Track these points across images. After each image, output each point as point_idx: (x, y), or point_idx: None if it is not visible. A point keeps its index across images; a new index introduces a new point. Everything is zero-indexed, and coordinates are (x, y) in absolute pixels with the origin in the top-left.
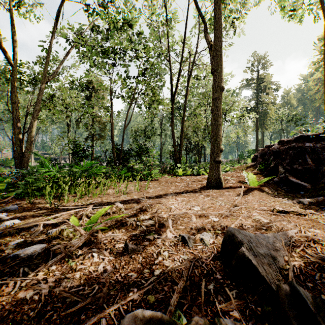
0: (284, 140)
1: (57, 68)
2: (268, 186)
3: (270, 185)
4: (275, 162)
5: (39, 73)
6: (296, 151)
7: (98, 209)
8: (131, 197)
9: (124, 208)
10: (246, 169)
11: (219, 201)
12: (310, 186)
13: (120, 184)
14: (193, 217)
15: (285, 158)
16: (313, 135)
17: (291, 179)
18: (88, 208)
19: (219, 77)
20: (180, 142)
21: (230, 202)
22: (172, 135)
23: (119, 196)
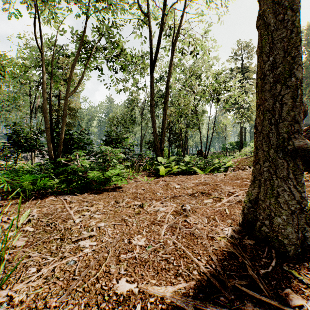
0: None
1: None
2: None
3: None
4: None
5: None
6: None
7: None
8: None
9: None
10: None
11: None
12: None
13: None
14: None
15: None
16: None
17: None
18: None
19: None
20: (162, 128)
21: None
22: (152, 117)
23: None
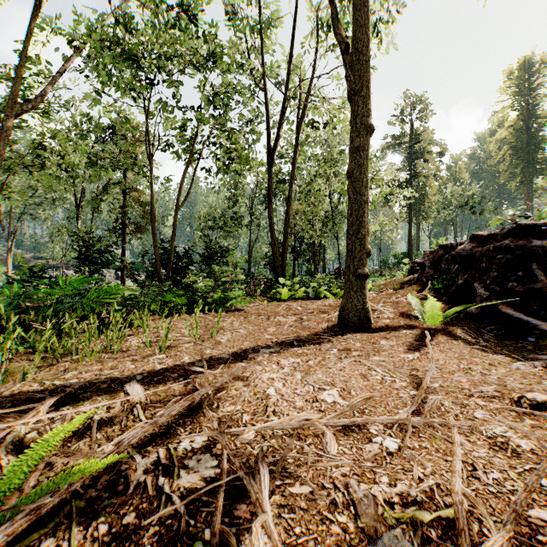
0: (482, 234)
1: (43, 90)
2: (461, 324)
3: (463, 322)
4: (466, 277)
5: (6, 98)
6: (511, 255)
7: (71, 409)
8: (175, 359)
9: (145, 403)
10: (404, 289)
11: (377, 368)
12: (545, 326)
13: (160, 324)
14: (329, 438)
15: (487, 268)
16: (546, 224)
17: (504, 311)
18: (35, 414)
19: (364, 107)
20: (284, 239)
21: (401, 370)
22: (270, 225)
23: (147, 358)
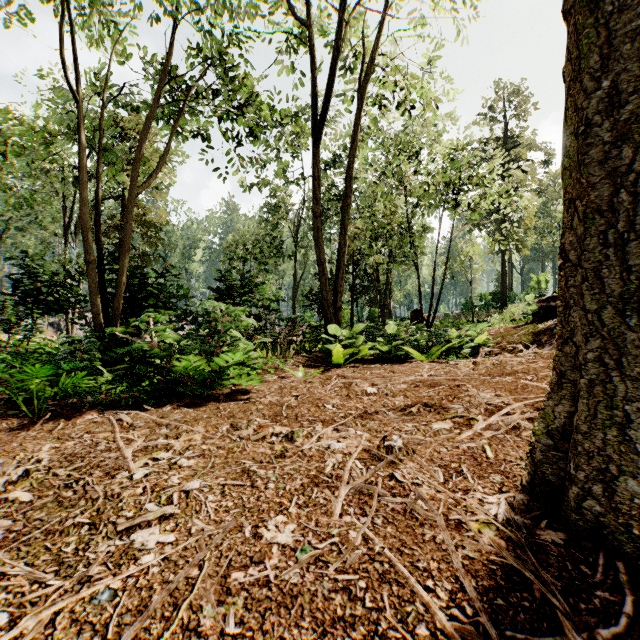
0: None
1: None
2: None
3: None
4: None
5: None
6: None
7: None
8: None
9: None
10: None
11: None
12: None
13: None
14: None
15: None
16: None
17: None
18: None
19: None
20: (338, 263)
21: None
22: (316, 240)
23: None
